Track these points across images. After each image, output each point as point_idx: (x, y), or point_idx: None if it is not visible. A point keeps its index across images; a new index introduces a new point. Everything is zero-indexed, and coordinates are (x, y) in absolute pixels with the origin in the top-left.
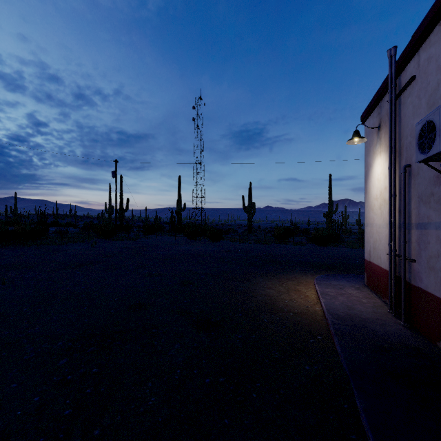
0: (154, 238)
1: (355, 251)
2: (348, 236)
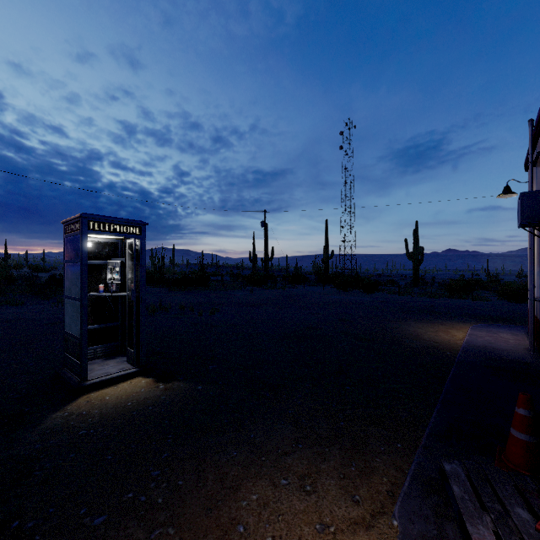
0: (300, 288)
1: None
2: None
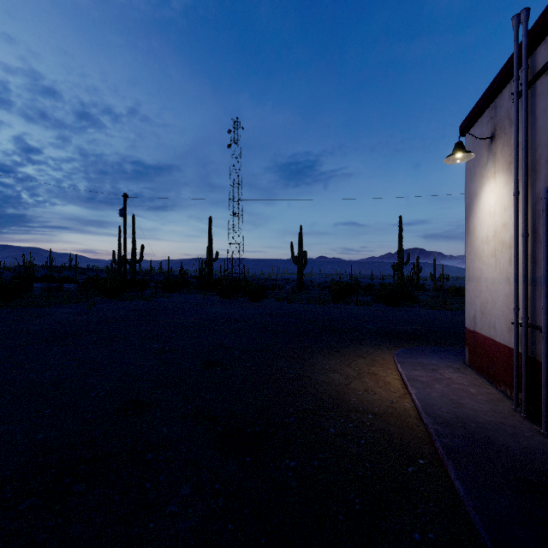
0: (175, 296)
1: (437, 314)
2: (421, 293)
